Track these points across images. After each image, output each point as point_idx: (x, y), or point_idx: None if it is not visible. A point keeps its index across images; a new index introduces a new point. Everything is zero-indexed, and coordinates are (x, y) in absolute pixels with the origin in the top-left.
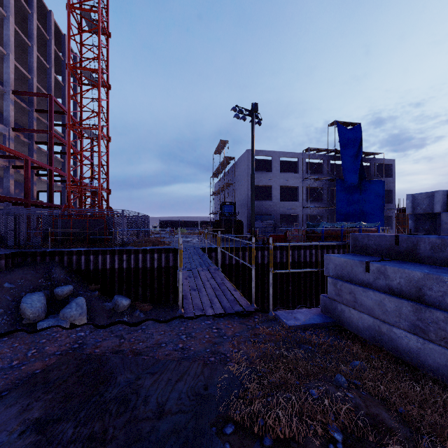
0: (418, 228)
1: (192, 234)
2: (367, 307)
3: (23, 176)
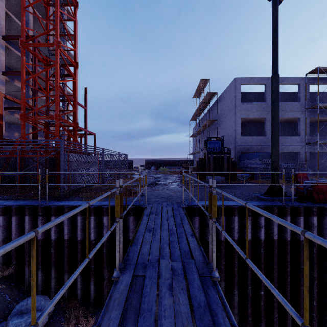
0: None
1: (172, 173)
2: None
3: None
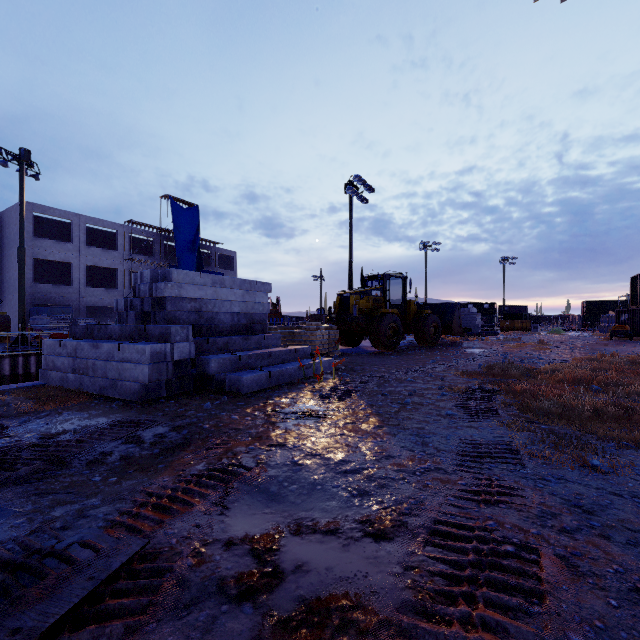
0: (121, 321)
1: None
2: (59, 367)
3: None
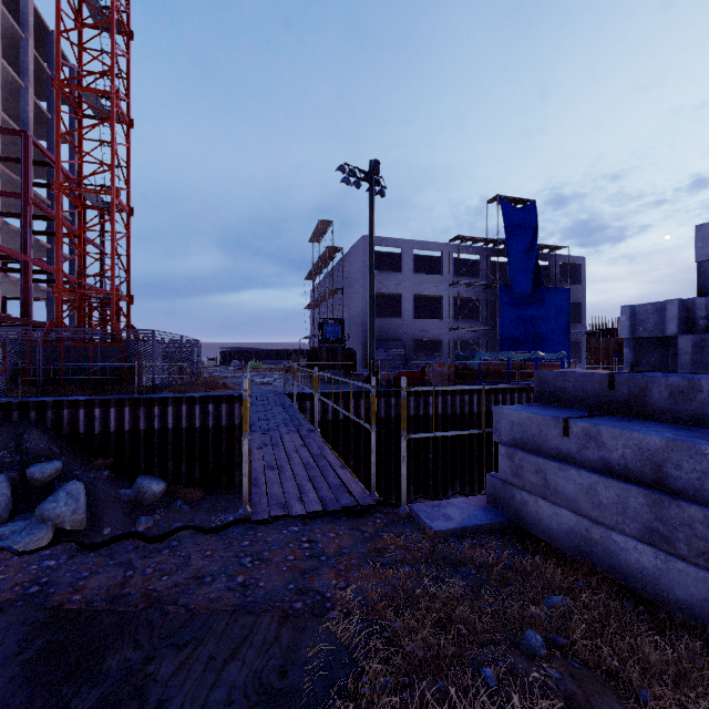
0: (639, 361)
1: (273, 370)
2: (566, 497)
3: None
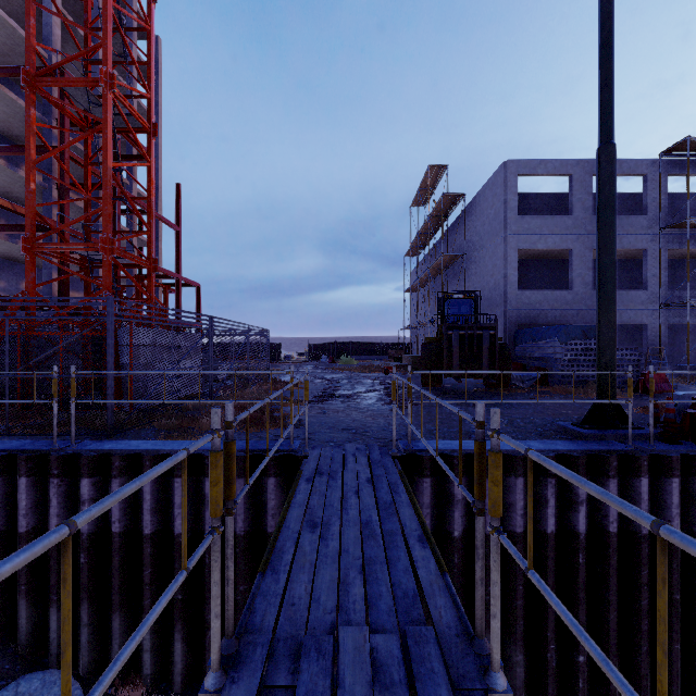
0: None
1: (367, 370)
2: None
3: None
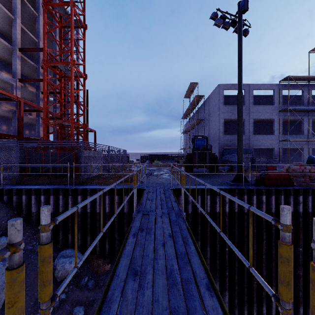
0: None
1: (165, 166)
2: None
3: (32, 119)
